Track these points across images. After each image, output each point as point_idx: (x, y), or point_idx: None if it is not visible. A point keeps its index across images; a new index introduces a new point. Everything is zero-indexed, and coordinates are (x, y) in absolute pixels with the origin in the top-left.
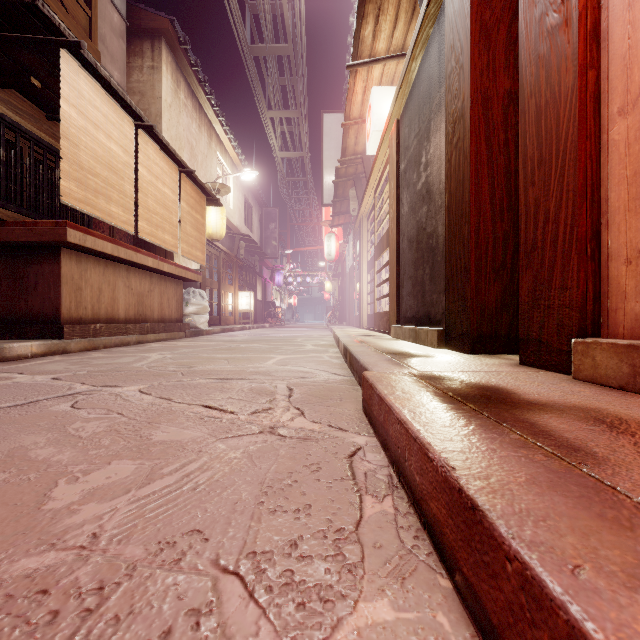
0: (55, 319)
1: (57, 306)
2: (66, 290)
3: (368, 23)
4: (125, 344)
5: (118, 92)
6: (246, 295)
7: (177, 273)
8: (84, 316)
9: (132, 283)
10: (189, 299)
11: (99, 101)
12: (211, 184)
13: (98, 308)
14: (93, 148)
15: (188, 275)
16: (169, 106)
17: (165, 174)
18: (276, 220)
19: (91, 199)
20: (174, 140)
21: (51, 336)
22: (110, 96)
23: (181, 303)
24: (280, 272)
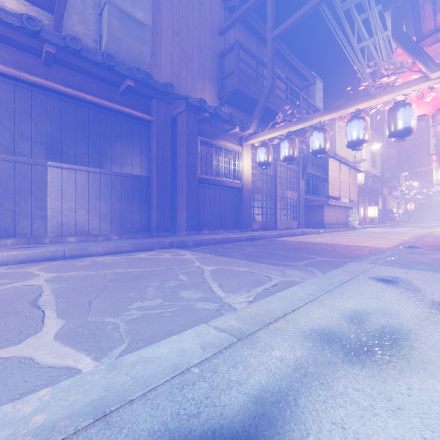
0: (322, 224)
1: (322, 220)
2: (324, 216)
3: (438, 117)
4: (335, 231)
5: (338, 159)
6: (372, 208)
7: (348, 206)
8: (327, 223)
9: (335, 211)
10: (350, 215)
11: (333, 163)
12: (356, 160)
13: (329, 220)
14: (332, 177)
15: (351, 206)
16: (338, 133)
17: (345, 172)
18: (393, 156)
19: (332, 191)
20: (339, 146)
21: (322, 228)
22: (335, 160)
23: (347, 216)
24: (397, 189)
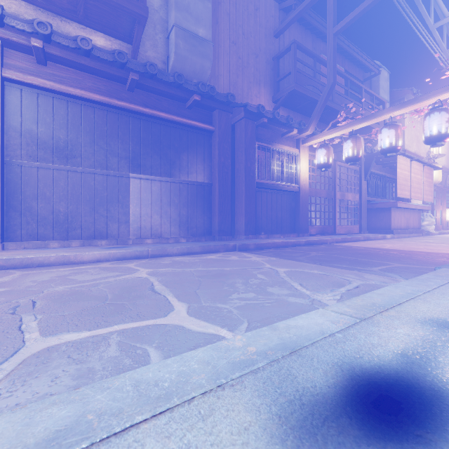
0: (389, 228)
1: (389, 225)
2: (392, 220)
3: None
4: (405, 237)
5: (409, 156)
6: None
7: (421, 208)
8: (395, 227)
9: (405, 215)
10: (424, 218)
11: (403, 161)
12: (432, 156)
13: (397, 225)
14: (402, 177)
15: (425, 208)
16: (407, 126)
17: (418, 170)
18: None
19: (401, 192)
20: (409, 141)
21: (389, 233)
22: (405, 157)
23: (419, 220)
24: None
